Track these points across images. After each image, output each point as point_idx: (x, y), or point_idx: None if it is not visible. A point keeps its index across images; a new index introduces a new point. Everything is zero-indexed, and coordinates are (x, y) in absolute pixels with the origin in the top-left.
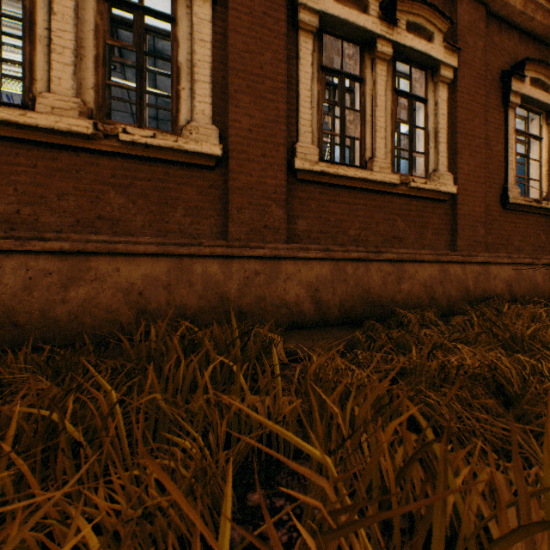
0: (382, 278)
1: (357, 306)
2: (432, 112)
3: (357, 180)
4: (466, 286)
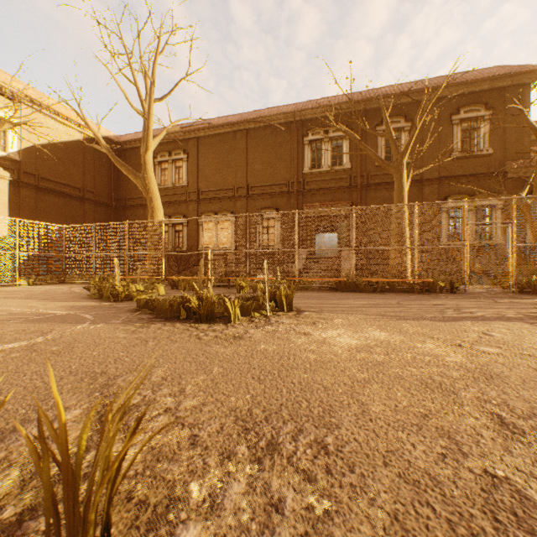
0: None
1: None
2: None
3: None
4: None
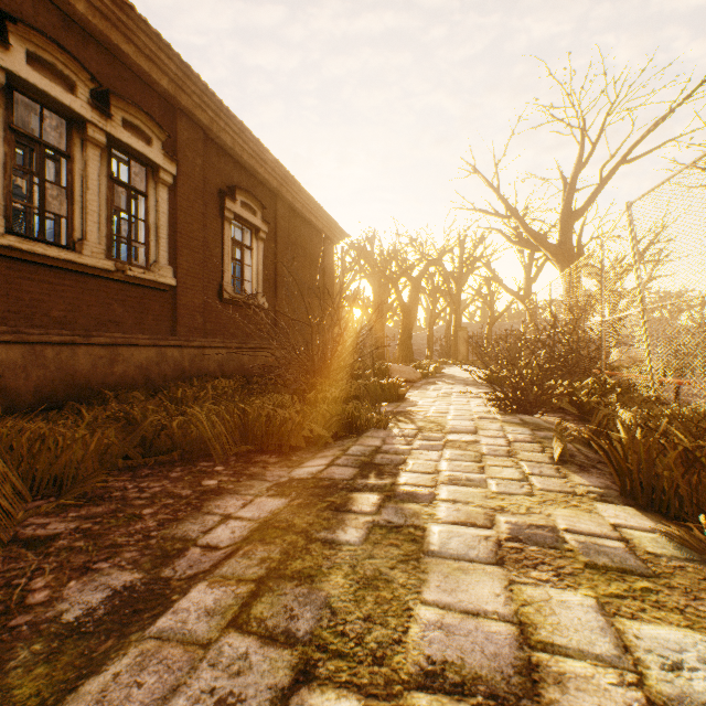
0: (94, 361)
1: (60, 390)
2: (154, 207)
3: (62, 261)
4: (183, 367)
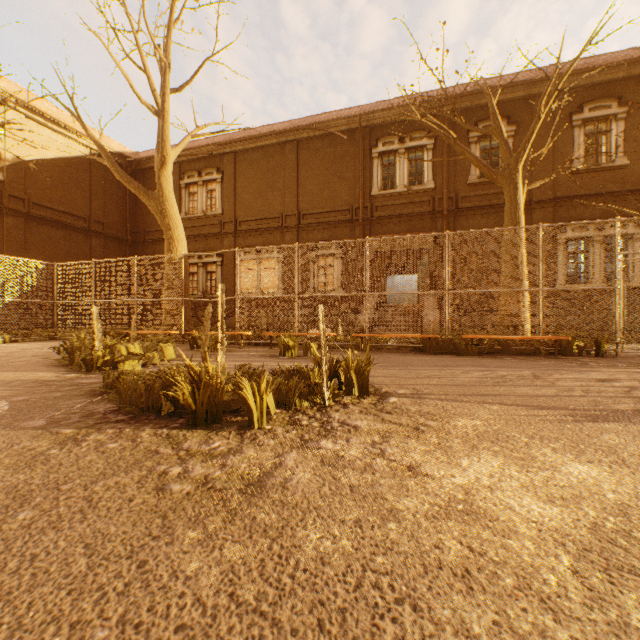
0: None
1: None
2: None
3: None
4: None
